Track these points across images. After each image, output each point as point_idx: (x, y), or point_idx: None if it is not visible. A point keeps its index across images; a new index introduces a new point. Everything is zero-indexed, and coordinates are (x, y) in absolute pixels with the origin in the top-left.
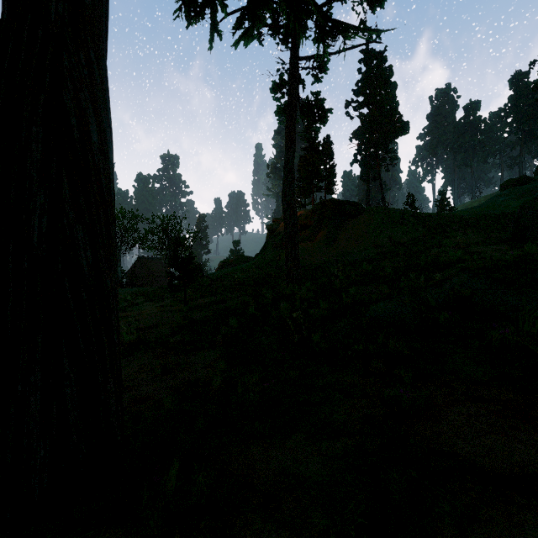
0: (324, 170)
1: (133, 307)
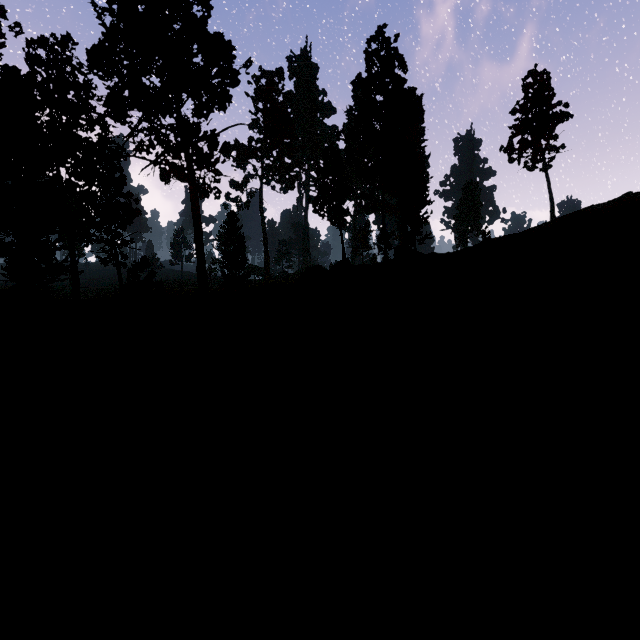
0: None
1: None
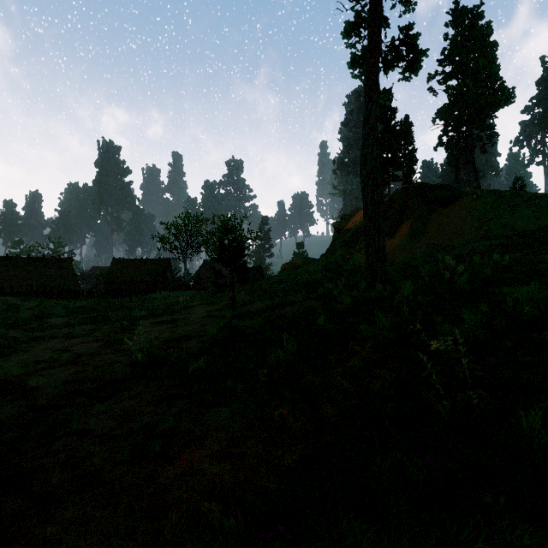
0: (402, 156)
1: (184, 310)
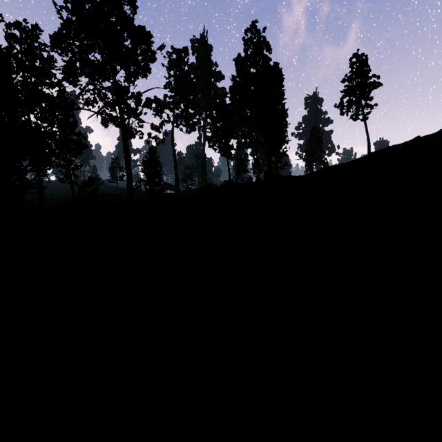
0: None
1: None
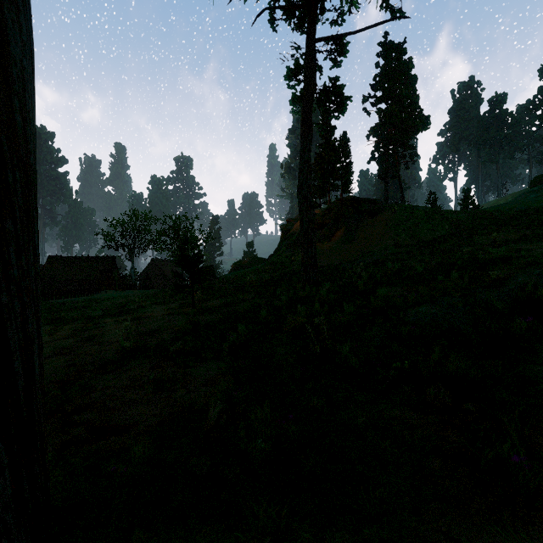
0: (341, 168)
1: (141, 309)
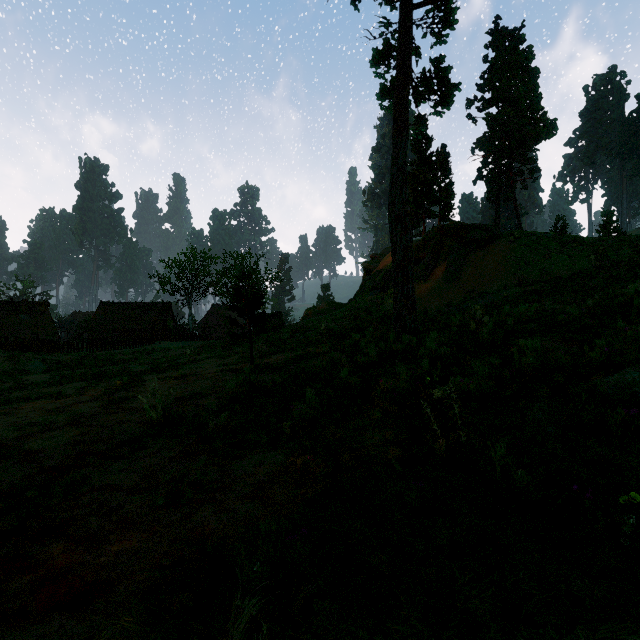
0: (438, 190)
1: (192, 364)
